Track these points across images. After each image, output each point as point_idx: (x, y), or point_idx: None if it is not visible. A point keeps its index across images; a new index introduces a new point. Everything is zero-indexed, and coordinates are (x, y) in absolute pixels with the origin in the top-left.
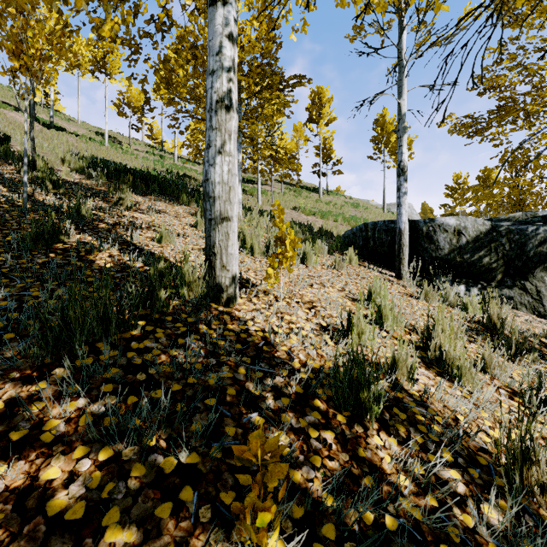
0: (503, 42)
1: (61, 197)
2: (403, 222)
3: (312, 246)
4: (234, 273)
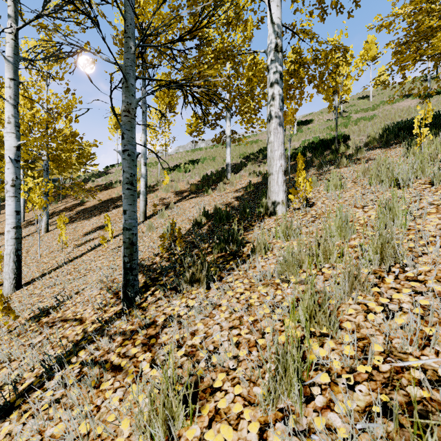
0: None
1: (320, 169)
2: None
3: None
4: (274, 201)
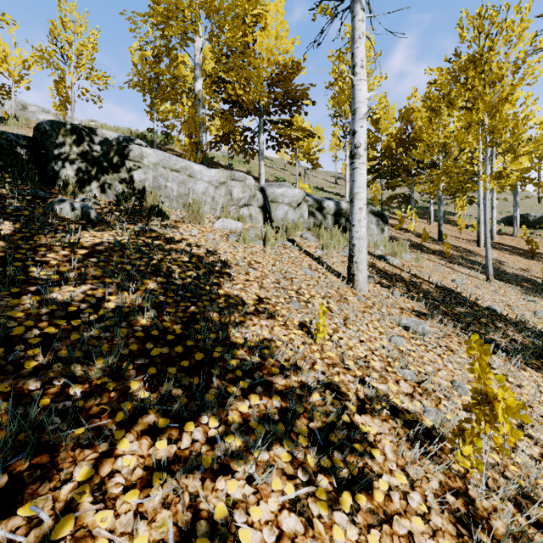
0: None
1: None
2: (517, 215)
3: None
4: None
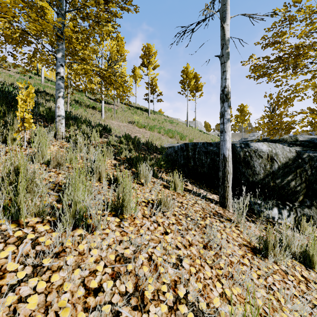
0: (288, 4)
1: None
2: (228, 149)
3: (136, 169)
4: None
